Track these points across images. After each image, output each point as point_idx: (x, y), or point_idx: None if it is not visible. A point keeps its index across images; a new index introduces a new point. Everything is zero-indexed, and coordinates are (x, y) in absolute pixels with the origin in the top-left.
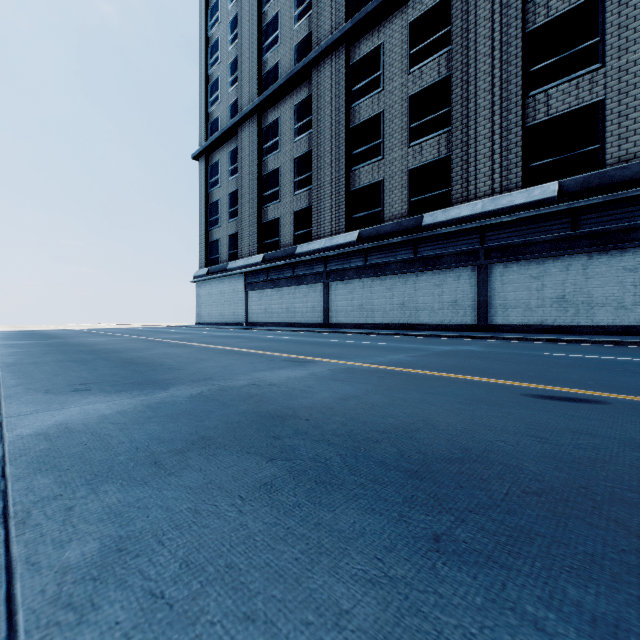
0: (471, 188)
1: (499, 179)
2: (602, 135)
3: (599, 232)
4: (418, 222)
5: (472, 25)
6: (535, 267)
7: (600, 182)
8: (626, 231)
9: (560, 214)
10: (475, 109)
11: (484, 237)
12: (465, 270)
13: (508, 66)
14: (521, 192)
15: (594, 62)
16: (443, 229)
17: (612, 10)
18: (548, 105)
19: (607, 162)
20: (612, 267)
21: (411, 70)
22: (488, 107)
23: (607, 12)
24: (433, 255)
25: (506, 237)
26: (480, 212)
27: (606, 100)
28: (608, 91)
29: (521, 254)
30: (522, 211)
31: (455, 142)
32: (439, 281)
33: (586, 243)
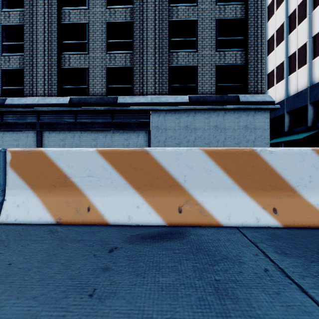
0: (34, 90)
1: (47, 89)
2: (88, 82)
3: (83, 122)
4: (4, 101)
5: (35, 4)
6: (62, 135)
7: (84, 101)
8: (92, 124)
9: (71, 112)
10: (36, 49)
11: (40, 117)
12: (31, 133)
13: (51, 34)
14: (55, 98)
15: (85, 50)
16: (16, 108)
17: (91, 32)
18: (70, 61)
19: (90, 94)
20: (88, 138)
21: (3, 10)
22: (42, 51)
23: (90, 32)
24: (12, 122)
25: (49, 118)
26: (36, 103)
27: (89, 68)
28: (90, 65)
29: (56, 128)
30: (55, 107)
31: (26, 62)
32: (17, 137)
33: (80, 126)
